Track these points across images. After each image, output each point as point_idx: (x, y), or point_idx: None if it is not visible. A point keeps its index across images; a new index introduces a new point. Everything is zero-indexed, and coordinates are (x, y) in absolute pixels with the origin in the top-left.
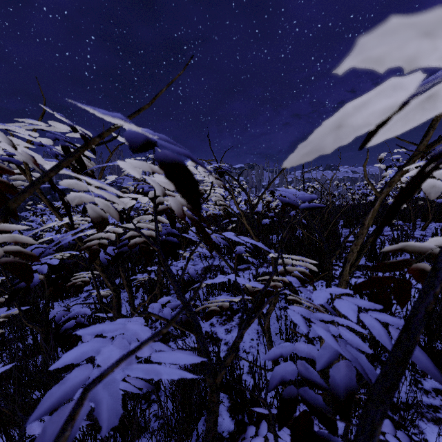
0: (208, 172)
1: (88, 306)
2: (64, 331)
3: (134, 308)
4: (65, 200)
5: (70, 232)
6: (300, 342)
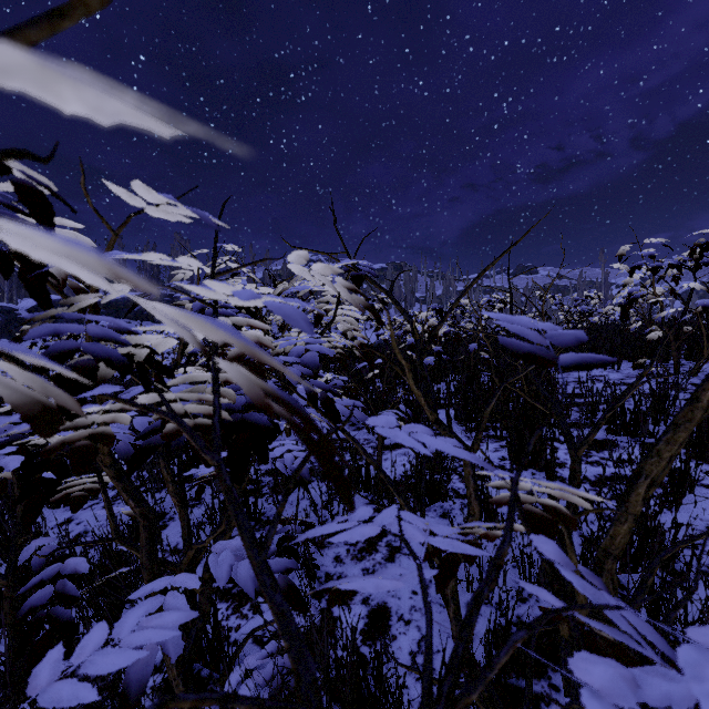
0: None
1: None
2: (27, 612)
3: (189, 536)
4: None
5: None
6: None
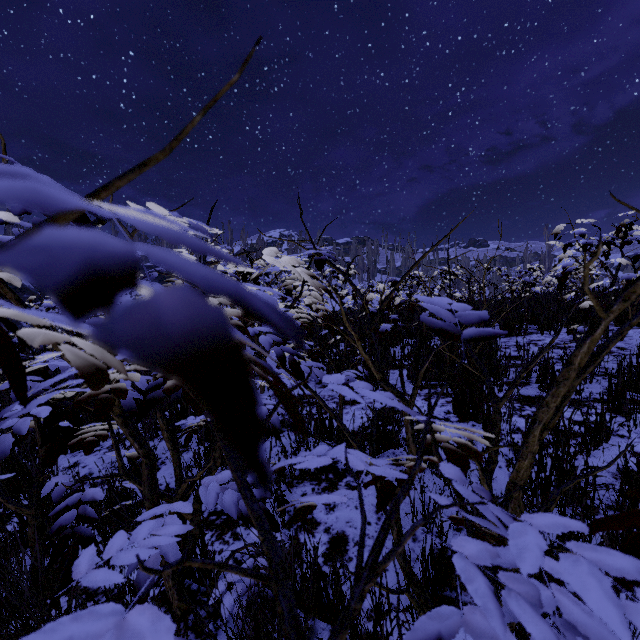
0: (296, 340)
1: (113, 463)
2: (57, 530)
3: (180, 475)
4: (19, 338)
5: (48, 382)
6: (473, 608)
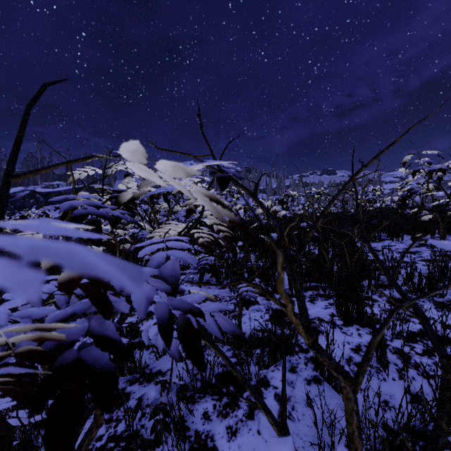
0: None
1: None
2: None
3: None
4: None
5: None
6: None
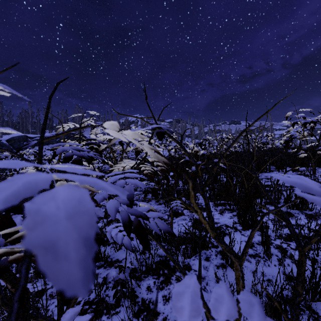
0: None
1: None
2: None
3: None
4: None
5: None
6: None
